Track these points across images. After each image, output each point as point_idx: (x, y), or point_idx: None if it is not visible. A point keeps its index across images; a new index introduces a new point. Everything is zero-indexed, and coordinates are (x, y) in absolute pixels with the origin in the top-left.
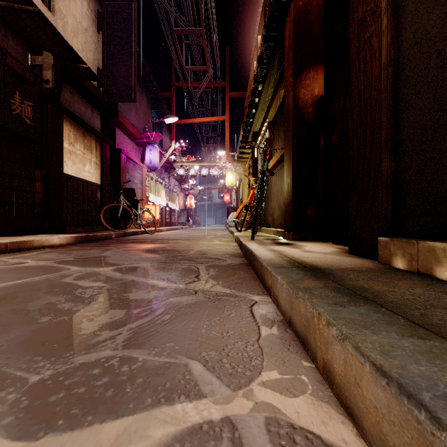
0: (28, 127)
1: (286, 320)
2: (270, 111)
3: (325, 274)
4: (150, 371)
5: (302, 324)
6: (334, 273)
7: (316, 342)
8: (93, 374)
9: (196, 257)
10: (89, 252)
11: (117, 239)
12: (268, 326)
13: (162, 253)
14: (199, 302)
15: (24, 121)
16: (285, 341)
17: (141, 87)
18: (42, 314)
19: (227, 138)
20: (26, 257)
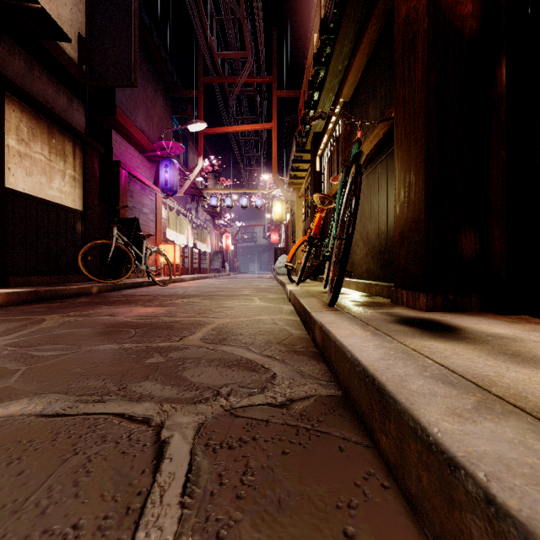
0: None
1: None
2: (348, 79)
3: None
4: None
5: None
6: None
7: None
8: None
9: (197, 357)
10: None
11: (99, 295)
12: None
13: (126, 340)
14: None
15: None
16: None
17: (155, 81)
18: None
19: (274, 153)
20: None
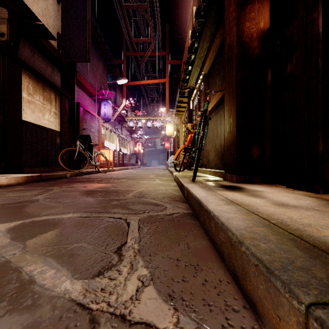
0: None
1: None
2: (206, 63)
3: None
4: None
5: None
6: None
7: None
8: None
9: (133, 202)
10: (23, 194)
11: (71, 178)
12: None
13: (98, 196)
14: None
15: None
16: None
17: (98, 55)
18: None
19: (167, 96)
20: None
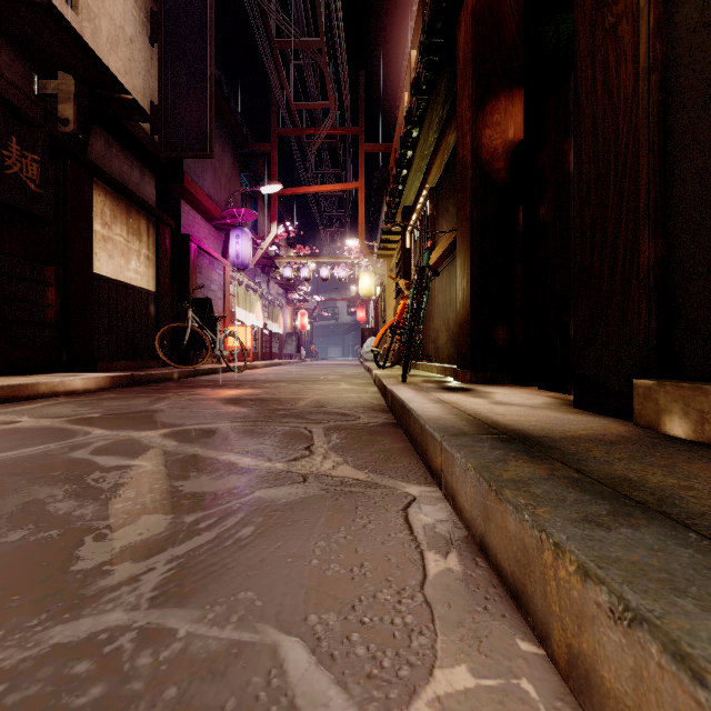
0: (34, 196)
1: (474, 539)
2: (432, 171)
3: (544, 449)
4: (196, 668)
5: (513, 556)
6: (561, 446)
7: (548, 603)
8: (73, 676)
9: (309, 412)
10: (130, 403)
11: (182, 380)
12: (440, 552)
13: (252, 405)
14: (309, 499)
15: (25, 185)
16: (476, 589)
17: (222, 136)
18: (13, 525)
19: (361, 218)
20: (23, 412)
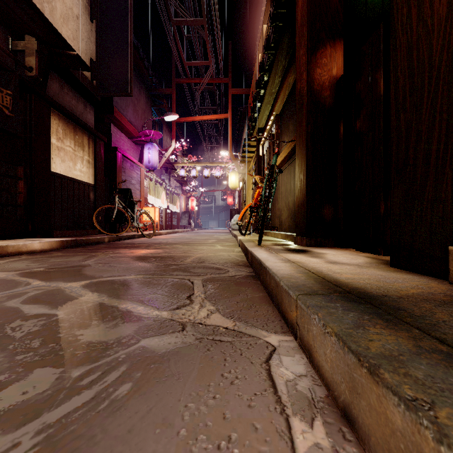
0: (7, 118)
1: (336, 402)
2: (278, 102)
3: (392, 311)
4: None
5: None
6: (405, 307)
7: None
8: None
9: (193, 266)
10: (69, 260)
11: (110, 243)
12: (305, 418)
13: (153, 261)
14: (185, 350)
15: (1, 111)
16: None
17: (139, 83)
18: None
19: (230, 137)
20: None
